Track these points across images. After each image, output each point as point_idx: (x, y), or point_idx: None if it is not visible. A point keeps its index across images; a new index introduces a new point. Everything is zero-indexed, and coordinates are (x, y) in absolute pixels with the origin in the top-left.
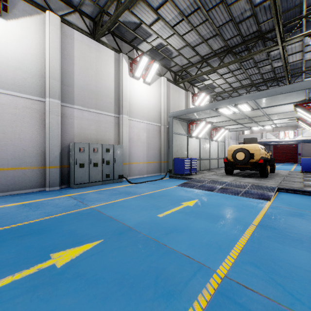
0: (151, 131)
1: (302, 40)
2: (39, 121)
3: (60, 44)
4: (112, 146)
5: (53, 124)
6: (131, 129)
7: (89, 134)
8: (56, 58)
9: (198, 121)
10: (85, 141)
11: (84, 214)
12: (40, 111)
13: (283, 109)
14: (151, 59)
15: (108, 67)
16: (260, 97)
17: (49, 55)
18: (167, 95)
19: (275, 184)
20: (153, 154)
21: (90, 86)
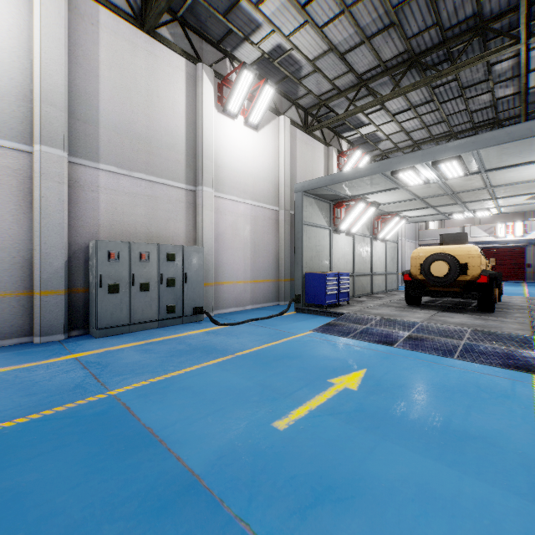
0: (261, 221)
1: None
2: (19, 194)
3: (69, 33)
4: (180, 250)
5: (50, 200)
6: (221, 217)
7: (133, 225)
8: (56, 60)
9: (353, 200)
10: (124, 239)
11: (85, 419)
12: (21, 172)
13: (528, 172)
14: (260, 81)
15: (172, 89)
16: (491, 143)
17: (40, 52)
18: (291, 152)
19: (523, 330)
20: (264, 266)
21: (134, 125)
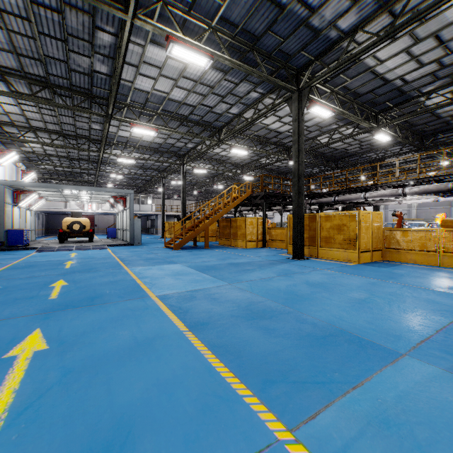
0: None
1: (111, 150)
2: None
3: None
4: None
5: None
6: None
7: None
8: None
9: (30, 191)
10: None
11: (28, 263)
12: None
13: (103, 196)
14: None
15: None
16: (97, 191)
17: None
18: None
19: (104, 244)
20: None
21: None
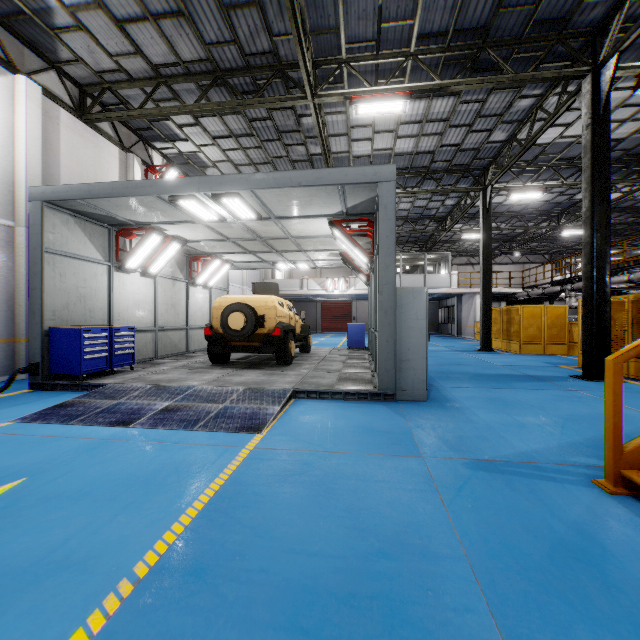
0: None
1: (347, 112)
2: None
3: None
4: None
5: None
6: None
7: None
8: None
9: (143, 229)
10: None
11: None
12: None
13: (315, 227)
14: None
15: None
16: (262, 185)
17: None
18: (47, 140)
19: (292, 382)
20: None
21: None
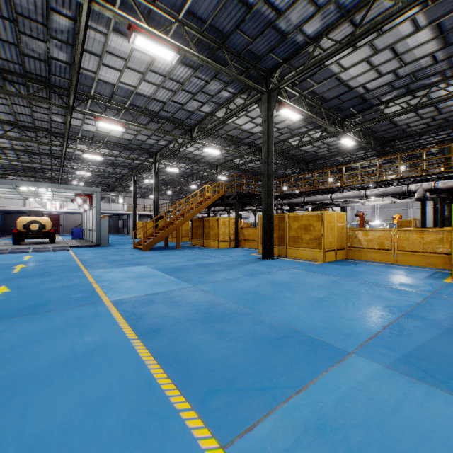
0: None
1: (76, 145)
2: None
3: None
4: None
5: None
6: None
7: None
8: None
9: None
10: None
11: None
12: None
13: (67, 194)
14: None
15: None
16: (58, 188)
17: None
18: None
19: (67, 245)
20: None
21: None
